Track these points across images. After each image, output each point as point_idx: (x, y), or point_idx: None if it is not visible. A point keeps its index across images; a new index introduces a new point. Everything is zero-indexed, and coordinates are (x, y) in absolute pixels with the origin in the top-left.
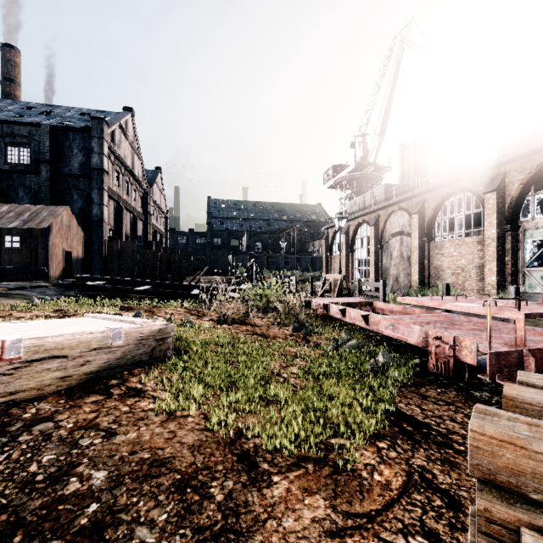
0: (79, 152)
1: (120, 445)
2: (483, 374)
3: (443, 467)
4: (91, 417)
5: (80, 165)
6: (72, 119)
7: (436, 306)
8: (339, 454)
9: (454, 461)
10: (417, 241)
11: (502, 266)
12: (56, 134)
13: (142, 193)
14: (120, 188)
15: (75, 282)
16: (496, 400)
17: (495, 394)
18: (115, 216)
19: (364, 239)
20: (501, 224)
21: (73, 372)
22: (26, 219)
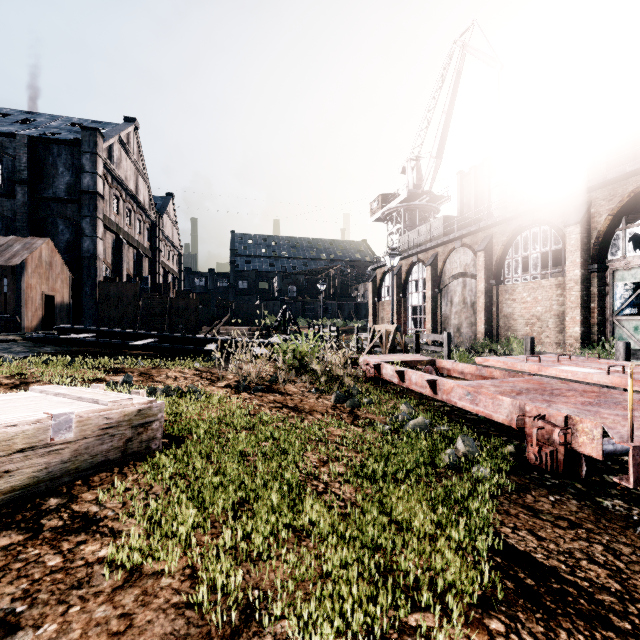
0: (66, 170)
1: None
2: (620, 477)
3: None
4: None
5: (67, 186)
6: (58, 129)
7: (534, 371)
8: None
9: None
10: (484, 284)
11: (587, 315)
12: (36, 147)
13: (149, 224)
14: (119, 217)
15: (54, 335)
16: (638, 513)
17: (631, 502)
18: (114, 252)
19: (419, 282)
20: (586, 263)
21: None
22: None
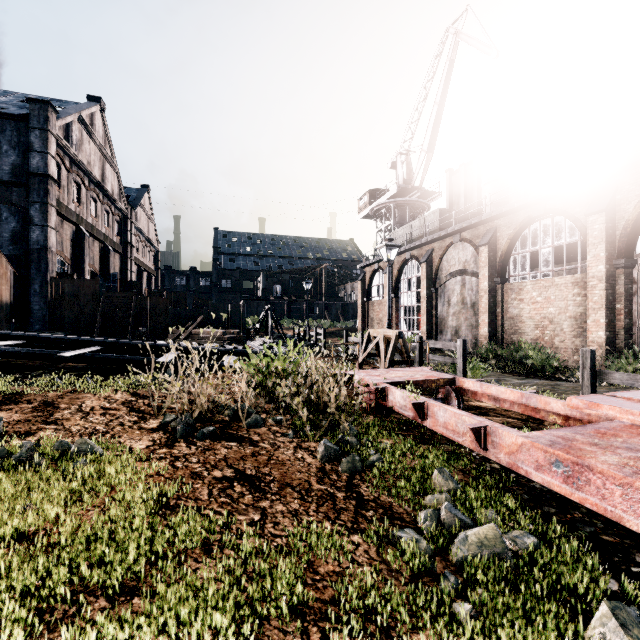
0: (11, 149)
1: None
2: None
3: None
4: None
5: (12, 167)
6: (7, 105)
7: None
8: None
9: None
10: (487, 282)
11: (613, 317)
12: None
13: (120, 216)
14: (81, 207)
15: None
16: None
17: None
18: (74, 245)
19: (412, 280)
20: (612, 258)
21: None
22: None
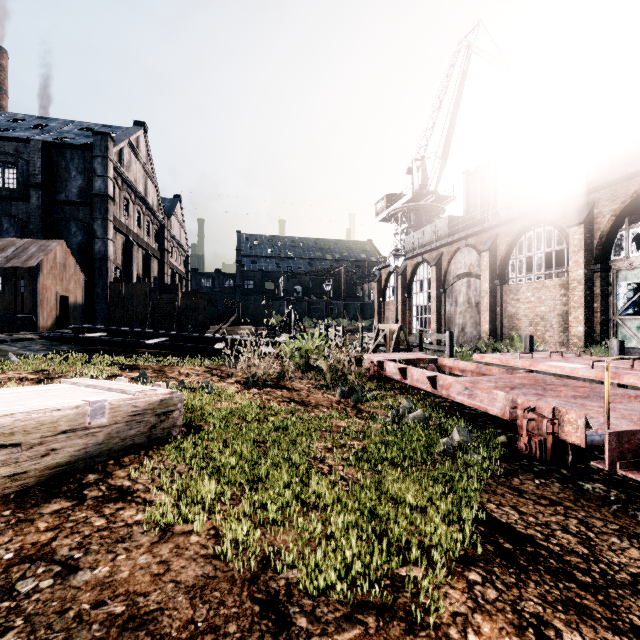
0: (78, 174)
1: (81, 591)
2: (598, 461)
3: (567, 615)
4: (45, 538)
5: (79, 190)
6: (70, 134)
7: (526, 367)
8: (413, 595)
9: (581, 603)
10: (488, 284)
11: (590, 314)
12: (49, 152)
13: (158, 225)
14: (129, 219)
15: (69, 334)
16: (615, 495)
17: (611, 485)
18: (124, 253)
19: (424, 282)
20: (589, 263)
21: (29, 466)
22: (10, 255)
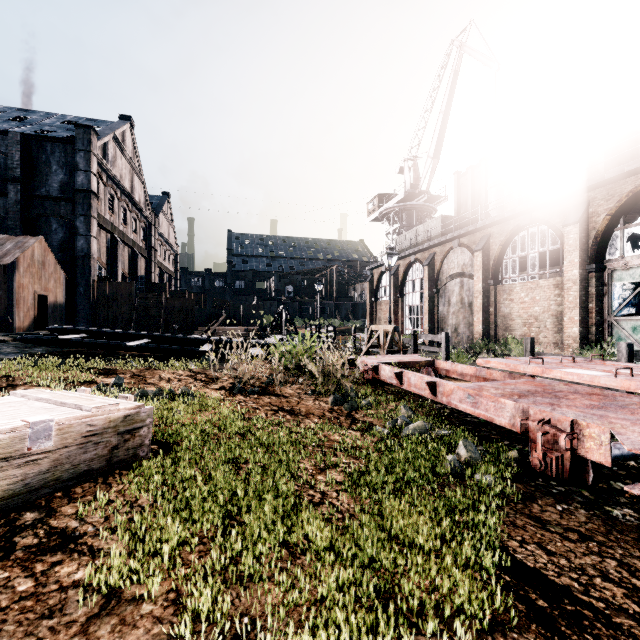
0: (59, 168)
1: None
2: (631, 486)
3: None
4: None
5: (60, 185)
6: (52, 127)
7: (538, 373)
8: None
9: None
10: (482, 284)
11: (585, 315)
12: (29, 145)
13: (145, 223)
14: (114, 216)
15: (45, 336)
16: None
17: None
18: (109, 251)
19: (416, 282)
20: (584, 263)
21: None
22: None
